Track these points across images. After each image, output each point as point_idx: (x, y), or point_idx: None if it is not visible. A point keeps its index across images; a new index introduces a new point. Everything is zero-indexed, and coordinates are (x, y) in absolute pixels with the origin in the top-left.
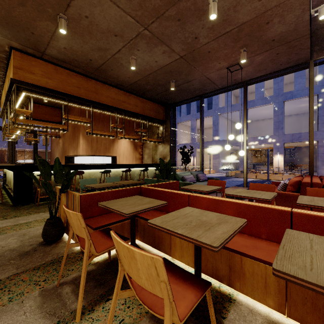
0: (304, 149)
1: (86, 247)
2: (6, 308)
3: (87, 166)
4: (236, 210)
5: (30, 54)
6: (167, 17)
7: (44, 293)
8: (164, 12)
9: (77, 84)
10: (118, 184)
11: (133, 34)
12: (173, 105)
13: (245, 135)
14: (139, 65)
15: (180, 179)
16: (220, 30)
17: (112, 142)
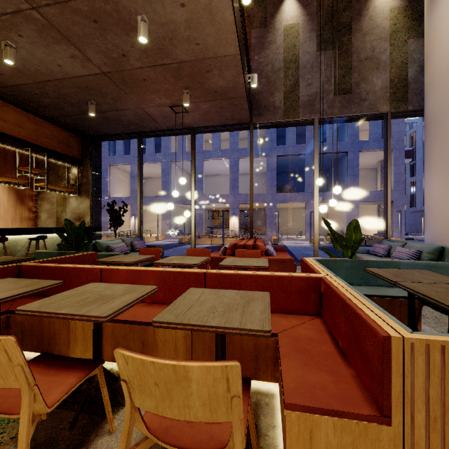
0: (257, 211)
1: None
2: None
3: None
4: (157, 280)
5: None
6: (74, 10)
7: None
8: (69, 0)
9: None
10: None
11: (8, 6)
12: (97, 137)
13: (193, 193)
14: (24, 60)
15: (104, 250)
16: (157, 59)
17: None
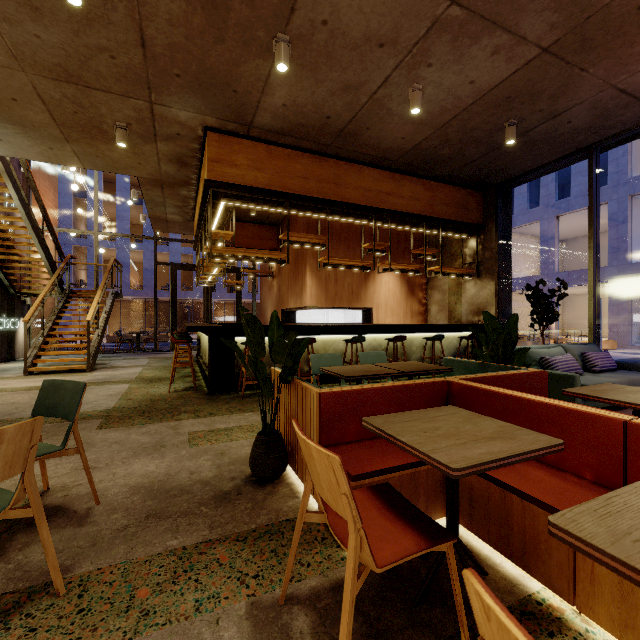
0: None
1: (352, 547)
2: (190, 627)
3: (321, 329)
4: None
5: (231, 134)
6: None
7: (256, 613)
8: None
9: (303, 172)
10: (388, 370)
11: (422, 27)
12: (505, 184)
13: None
14: (428, 102)
15: (535, 365)
16: None
17: (363, 279)
